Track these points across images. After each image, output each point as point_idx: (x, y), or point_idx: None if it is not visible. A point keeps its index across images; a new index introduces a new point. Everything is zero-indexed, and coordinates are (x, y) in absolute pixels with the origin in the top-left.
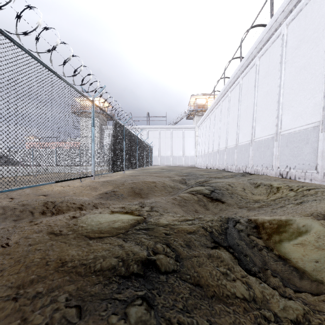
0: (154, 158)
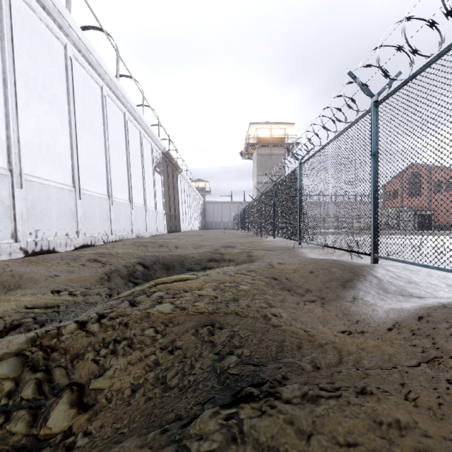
0: None
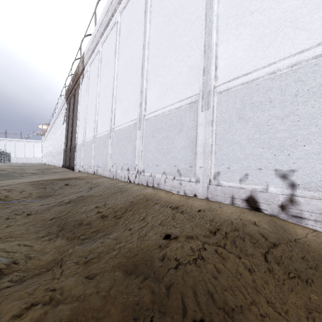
0: (11, 158)
